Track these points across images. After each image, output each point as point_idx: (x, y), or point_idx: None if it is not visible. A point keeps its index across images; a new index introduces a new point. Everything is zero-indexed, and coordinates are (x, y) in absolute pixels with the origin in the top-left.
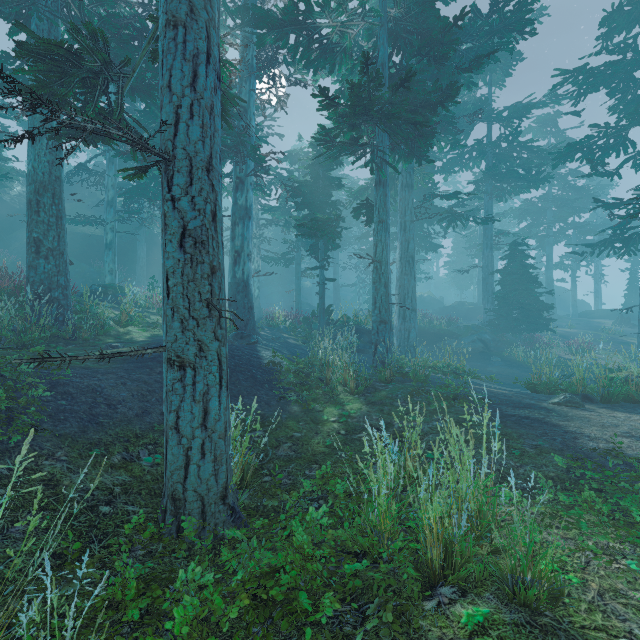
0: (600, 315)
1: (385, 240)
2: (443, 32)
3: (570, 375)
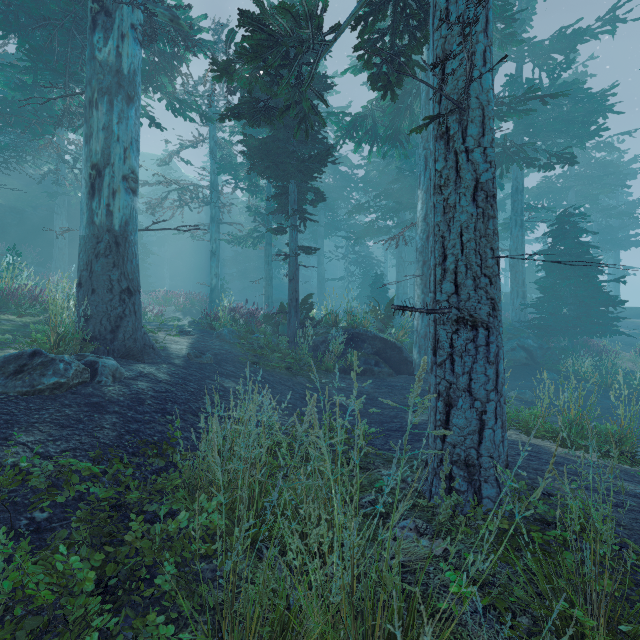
0: (628, 314)
1: (483, 28)
2: None
3: None
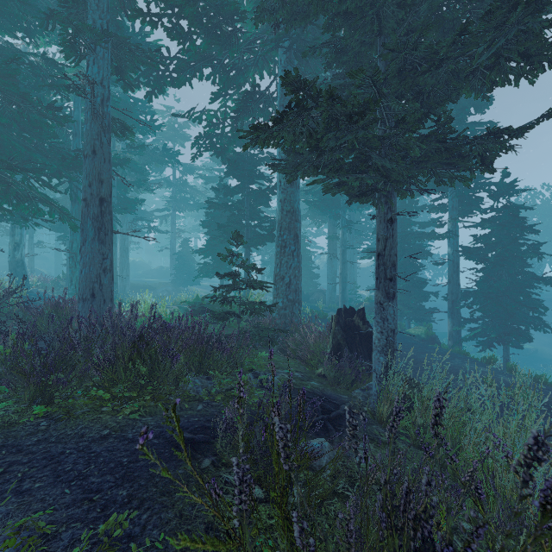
0: None
1: (115, 250)
2: (139, 181)
3: None
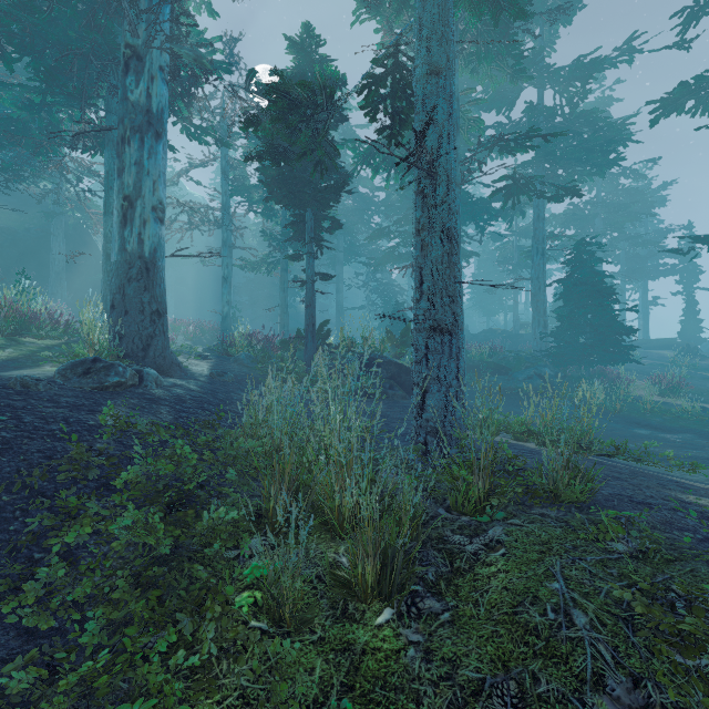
0: (655, 345)
1: (447, 118)
2: None
3: None
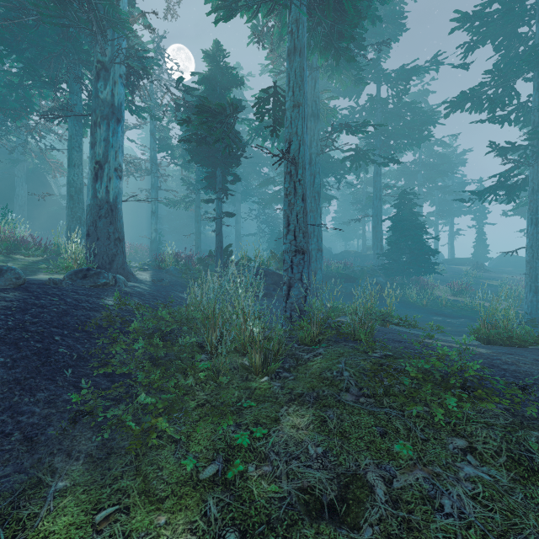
0: (457, 262)
1: (303, 132)
2: None
3: (509, 319)
